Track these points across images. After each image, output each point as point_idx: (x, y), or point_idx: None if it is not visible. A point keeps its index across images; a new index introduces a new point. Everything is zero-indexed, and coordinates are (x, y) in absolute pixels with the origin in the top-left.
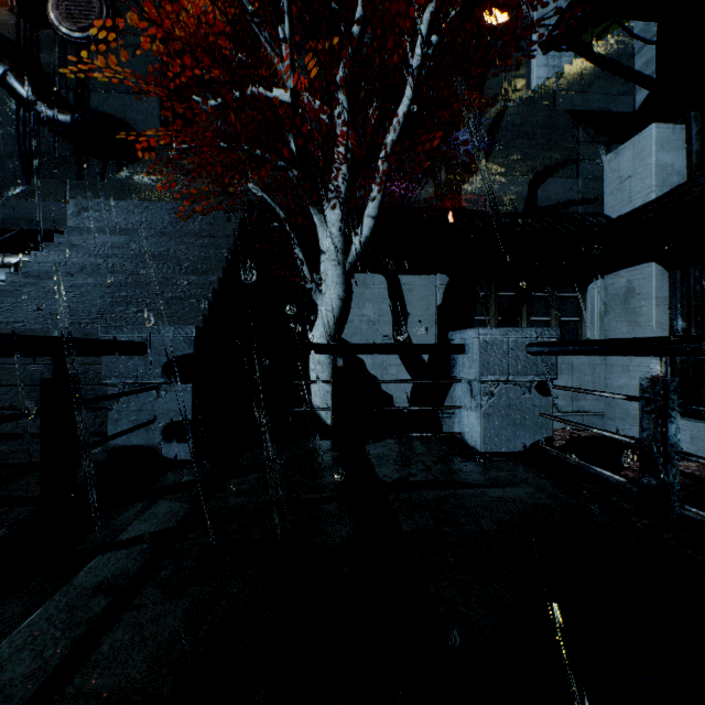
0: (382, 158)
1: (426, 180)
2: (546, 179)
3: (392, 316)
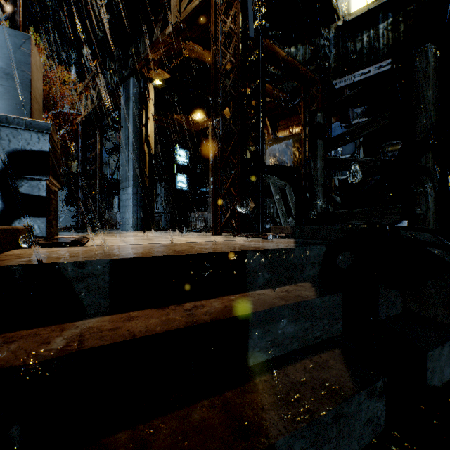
0: None
1: None
2: None
3: None
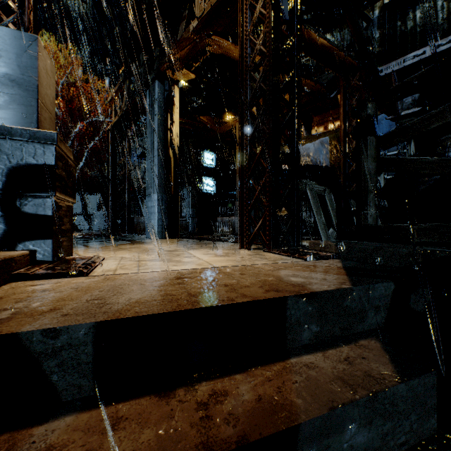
0: (77, 172)
1: (94, 167)
2: (132, 171)
3: (82, 207)
